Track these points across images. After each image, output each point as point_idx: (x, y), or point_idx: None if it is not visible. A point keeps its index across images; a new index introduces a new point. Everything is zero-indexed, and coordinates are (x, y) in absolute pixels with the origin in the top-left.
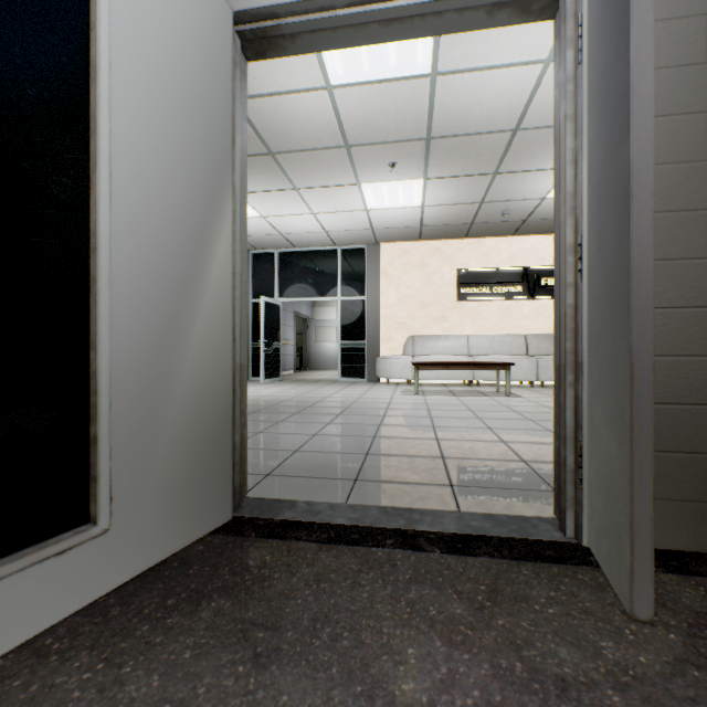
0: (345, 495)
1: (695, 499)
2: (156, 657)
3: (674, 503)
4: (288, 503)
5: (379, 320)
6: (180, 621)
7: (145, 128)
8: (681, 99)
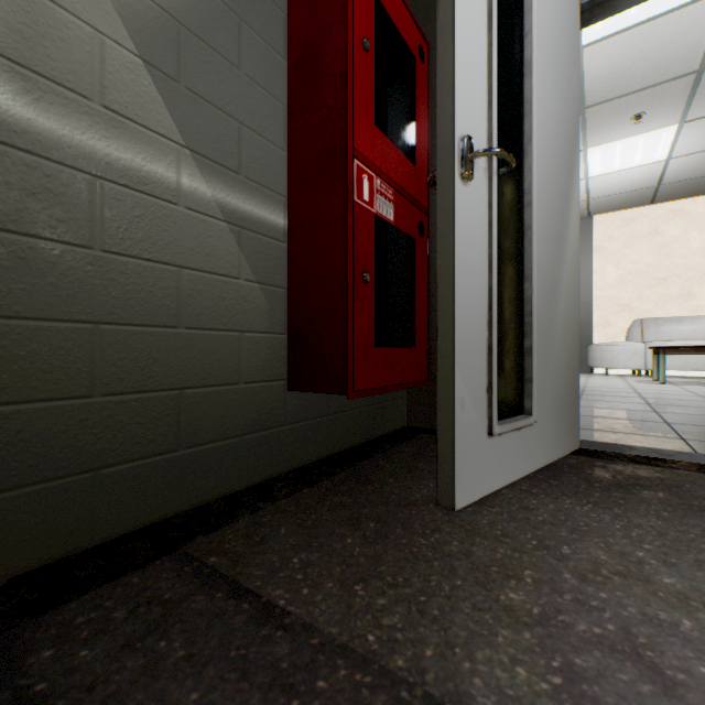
0: (685, 447)
1: None
2: (634, 510)
3: None
4: (622, 446)
5: (591, 303)
6: (625, 496)
7: (544, 106)
8: None
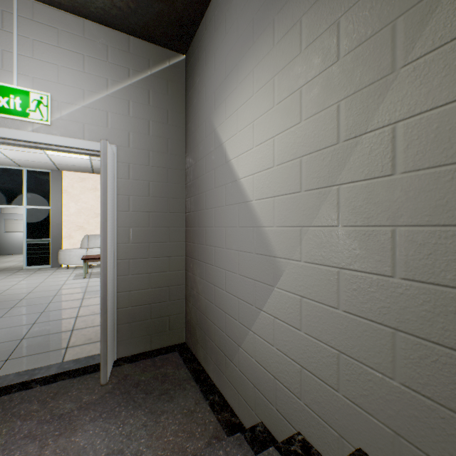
0: None
1: (146, 335)
2: None
3: (139, 338)
4: None
5: (62, 224)
6: None
7: None
8: (141, 207)
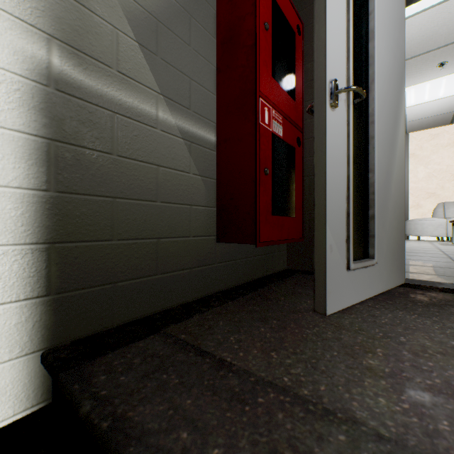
0: None
1: None
2: (447, 318)
3: None
4: (434, 282)
5: (407, 192)
6: (439, 310)
7: (382, 59)
8: None
